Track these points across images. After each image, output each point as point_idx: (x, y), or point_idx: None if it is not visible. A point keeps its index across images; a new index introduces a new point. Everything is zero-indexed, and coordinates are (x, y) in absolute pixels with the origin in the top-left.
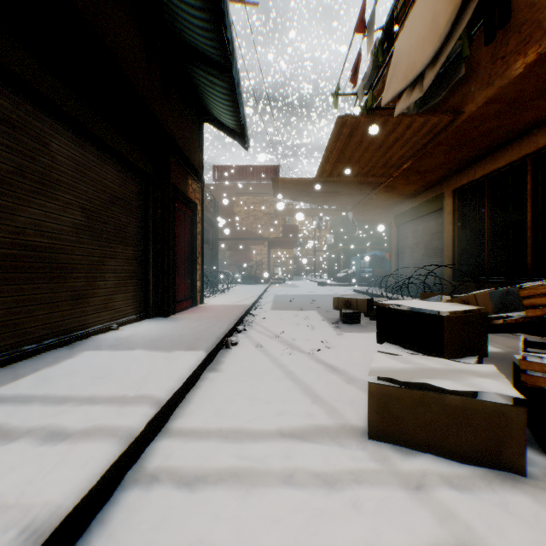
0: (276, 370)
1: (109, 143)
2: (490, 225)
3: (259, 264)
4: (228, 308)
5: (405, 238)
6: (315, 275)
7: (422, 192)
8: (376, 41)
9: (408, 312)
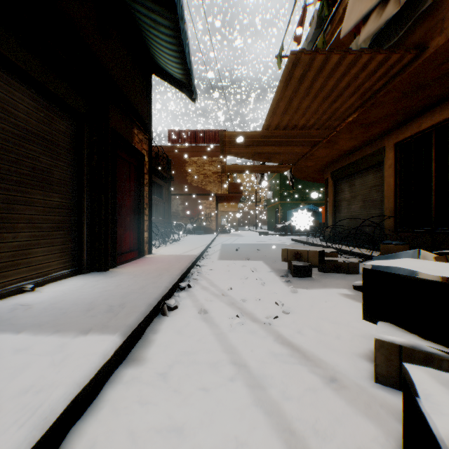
0: (224, 359)
1: (16, 62)
2: (436, 176)
3: (208, 216)
4: (174, 259)
5: (342, 192)
6: (256, 226)
7: (360, 148)
8: (315, 12)
9: (426, 282)
